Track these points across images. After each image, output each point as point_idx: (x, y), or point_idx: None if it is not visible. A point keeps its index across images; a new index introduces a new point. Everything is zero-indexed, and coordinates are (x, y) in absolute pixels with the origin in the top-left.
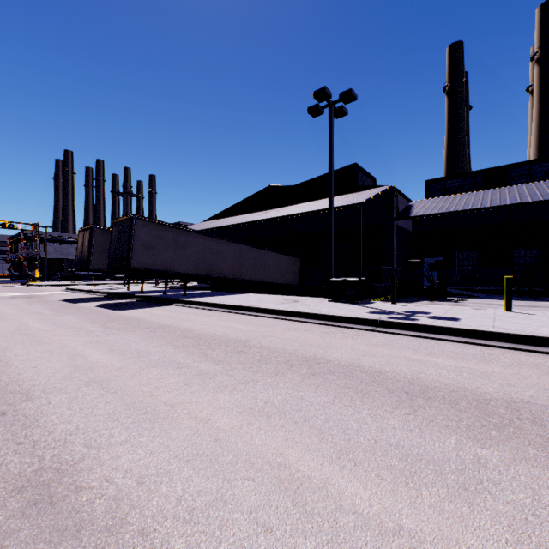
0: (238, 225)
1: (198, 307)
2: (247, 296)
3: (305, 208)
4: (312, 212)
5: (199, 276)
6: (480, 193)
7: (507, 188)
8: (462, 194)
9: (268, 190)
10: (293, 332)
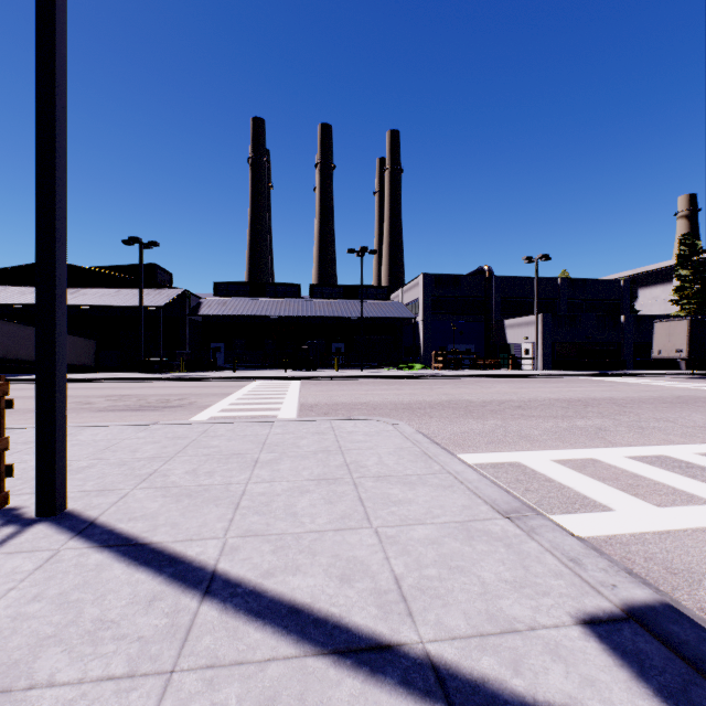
0: (25, 306)
1: (32, 382)
2: None
3: (110, 300)
4: (120, 307)
5: None
6: (246, 301)
7: (261, 301)
8: (237, 299)
9: None
10: (133, 384)
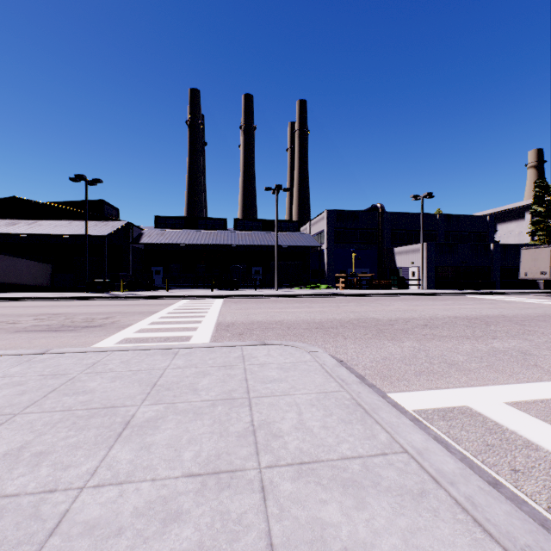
0: None
1: None
2: (14, 294)
3: (62, 230)
4: (69, 235)
5: None
6: (181, 232)
7: (193, 232)
8: (173, 230)
9: (12, 200)
10: (73, 302)
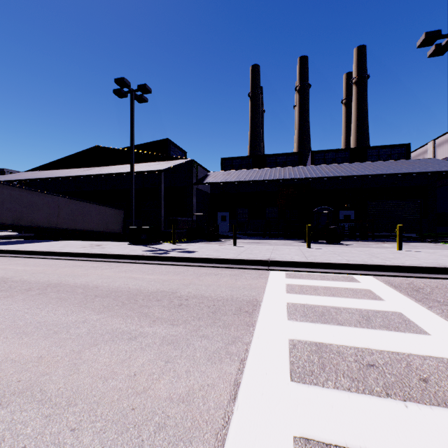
0: (58, 178)
1: None
2: (58, 243)
3: (122, 169)
4: (125, 173)
5: (4, 225)
6: (248, 171)
7: (262, 169)
8: (240, 170)
9: (95, 149)
10: (67, 268)
